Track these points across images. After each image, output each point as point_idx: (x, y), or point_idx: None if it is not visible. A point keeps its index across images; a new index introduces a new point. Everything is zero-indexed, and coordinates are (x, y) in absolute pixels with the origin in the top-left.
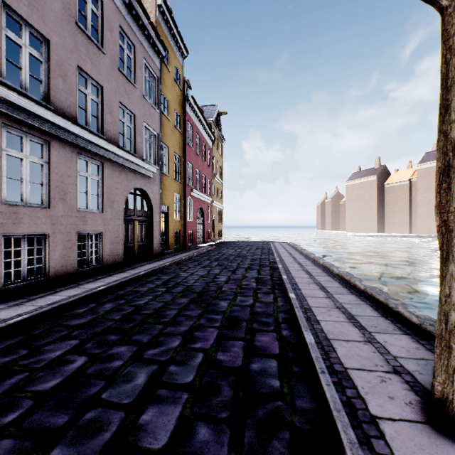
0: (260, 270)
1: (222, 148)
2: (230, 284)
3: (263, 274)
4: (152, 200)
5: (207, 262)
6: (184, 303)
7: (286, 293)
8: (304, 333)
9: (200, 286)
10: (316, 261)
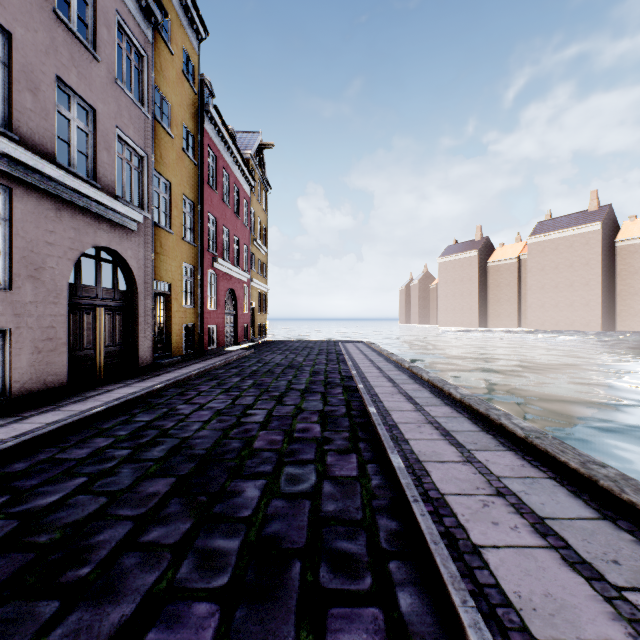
0: (327, 394)
1: (266, 200)
2: (271, 431)
3: (332, 404)
4: (135, 272)
5: (235, 380)
6: (157, 497)
7: (382, 451)
8: (464, 618)
9: (208, 438)
10: (416, 374)
